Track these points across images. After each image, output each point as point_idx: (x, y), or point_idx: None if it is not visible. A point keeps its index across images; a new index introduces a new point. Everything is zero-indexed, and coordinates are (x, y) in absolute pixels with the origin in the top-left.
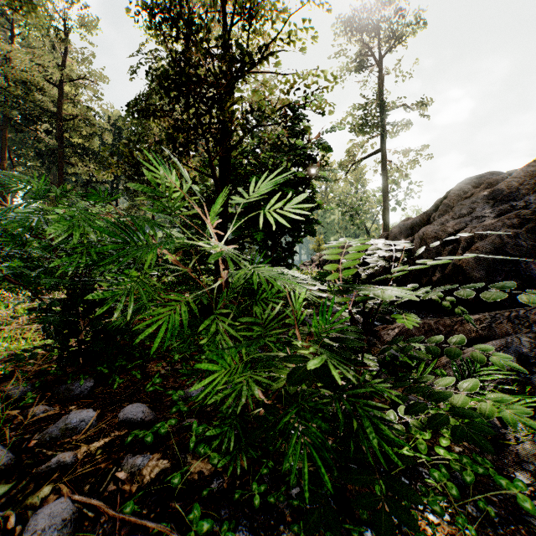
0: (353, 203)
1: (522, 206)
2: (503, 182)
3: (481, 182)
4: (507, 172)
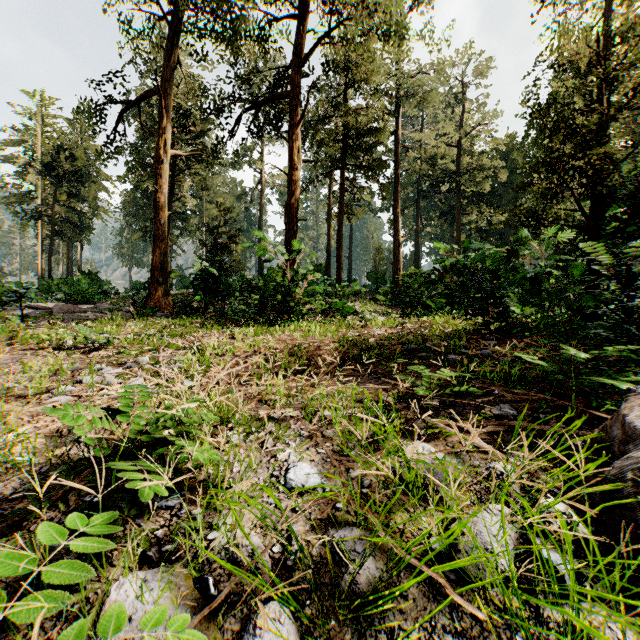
0: None
1: None
2: None
3: None
4: None
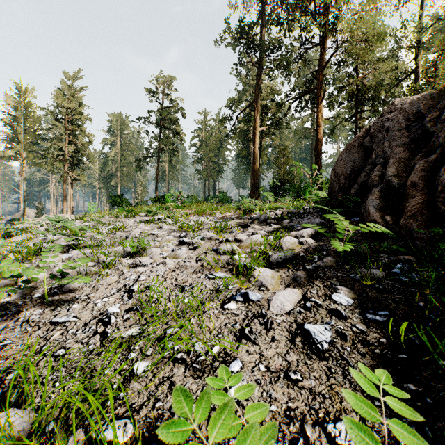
0: None
1: None
2: None
3: None
4: None
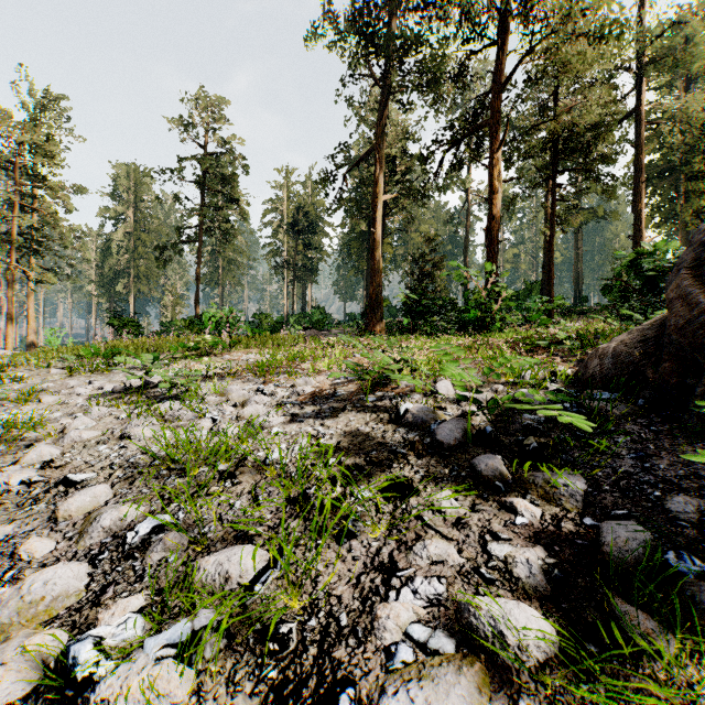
0: None
1: None
2: None
3: None
4: None
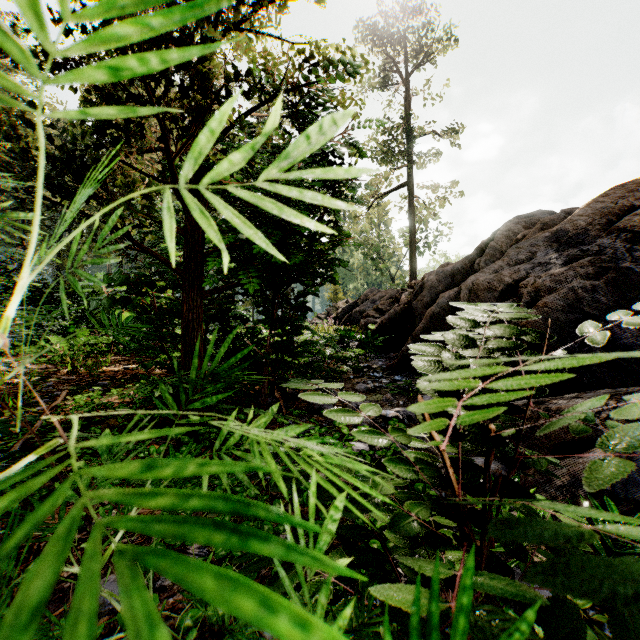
0: (375, 244)
1: (596, 251)
2: (568, 220)
3: (532, 222)
4: (562, 210)
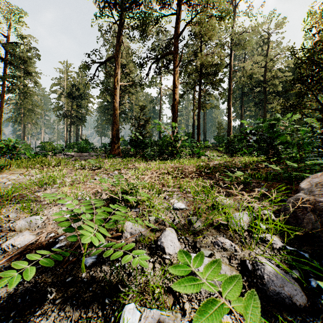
0: None
1: None
2: None
3: None
4: None
